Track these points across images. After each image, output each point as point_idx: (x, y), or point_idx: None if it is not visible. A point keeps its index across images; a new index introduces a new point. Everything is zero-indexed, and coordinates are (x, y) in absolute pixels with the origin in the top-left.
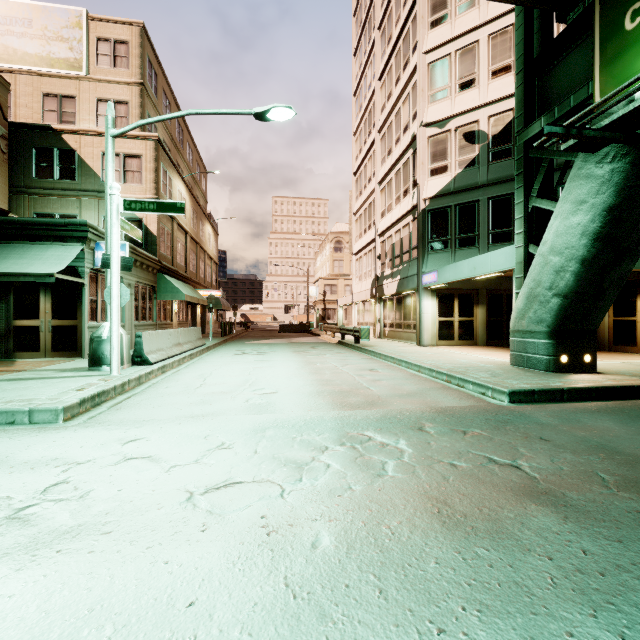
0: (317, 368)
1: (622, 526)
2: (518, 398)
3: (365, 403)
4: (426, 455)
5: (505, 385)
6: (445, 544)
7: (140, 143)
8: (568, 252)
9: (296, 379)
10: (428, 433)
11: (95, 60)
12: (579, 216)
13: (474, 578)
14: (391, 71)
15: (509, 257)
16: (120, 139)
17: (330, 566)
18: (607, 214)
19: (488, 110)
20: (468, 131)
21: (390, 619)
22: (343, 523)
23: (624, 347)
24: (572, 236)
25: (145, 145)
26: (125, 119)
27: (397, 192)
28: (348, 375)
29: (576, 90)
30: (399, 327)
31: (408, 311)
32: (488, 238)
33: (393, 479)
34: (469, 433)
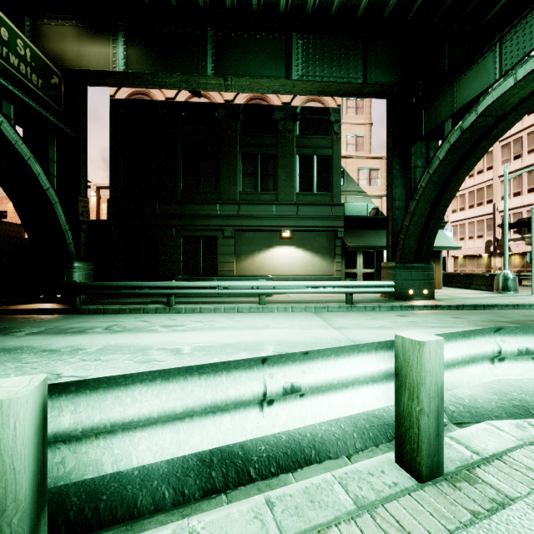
0: None
1: None
2: None
3: None
4: None
5: None
6: None
7: (378, 161)
8: None
9: None
10: None
11: (345, 111)
12: None
13: None
14: None
15: None
16: (367, 159)
17: None
18: None
19: None
20: None
21: None
22: None
23: None
24: None
25: (381, 162)
26: (362, 146)
27: (531, 184)
28: None
29: None
30: None
31: None
32: None
33: None
34: None
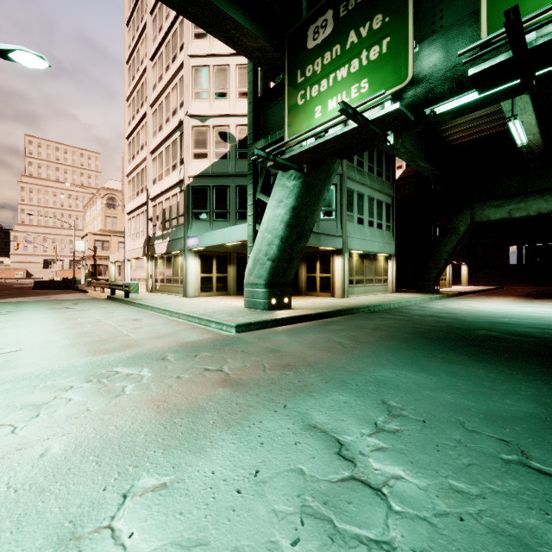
0: (77, 323)
1: (261, 387)
2: (241, 329)
3: (121, 347)
4: (162, 375)
5: (235, 321)
6: (155, 423)
7: None
8: (275, 232)
9: (48, 335)
10: (169, 360)
11: None
12: (280, 210)
13: (168, 435)
14: (162, 57)
15: (245, 231)
16: None
17: (56, 463)
18: (292, 211)
19: (236, 120)
20: (222, 131)
21: (100, 474)
22: (75, 434)
23: (311, 293)
24: (276, 222)
25: None
26: None
27: (167, 165)
28: (110, 326)
29: (279, 129)
30: (169, 282)
31: (176, 268)
32: (236, 215)
33: (129, 396)
34: (199, 356)
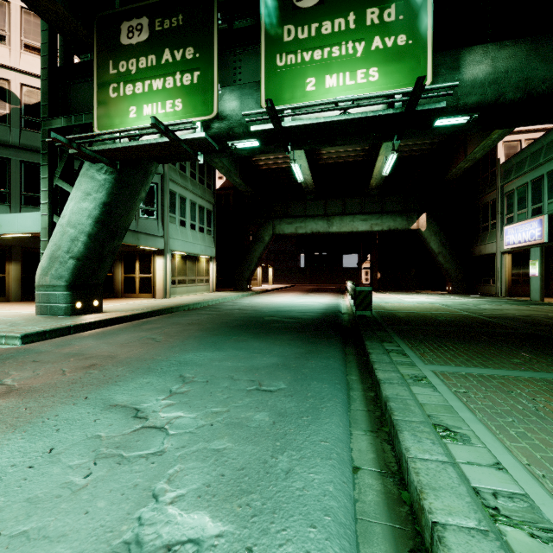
0: None
1: (59, 389)
2: (31, 339)
3: None
4: None
5: (20, 331)
6: None
7: None
8: (80, 227)
9: None
10: None
11: None
12: (87, 203)
13: None
14: None
15: (37, 222)
16: None
17: None
18: (103, 207)
19: (21, 77)
20: None
21: None
22: None
23: (130, 294)
24: (83, 216)
25: None
26: None
27: None
28: None
29: (86, 113)
30: None
31: None
32: (21, 199)
33: None
34: None
